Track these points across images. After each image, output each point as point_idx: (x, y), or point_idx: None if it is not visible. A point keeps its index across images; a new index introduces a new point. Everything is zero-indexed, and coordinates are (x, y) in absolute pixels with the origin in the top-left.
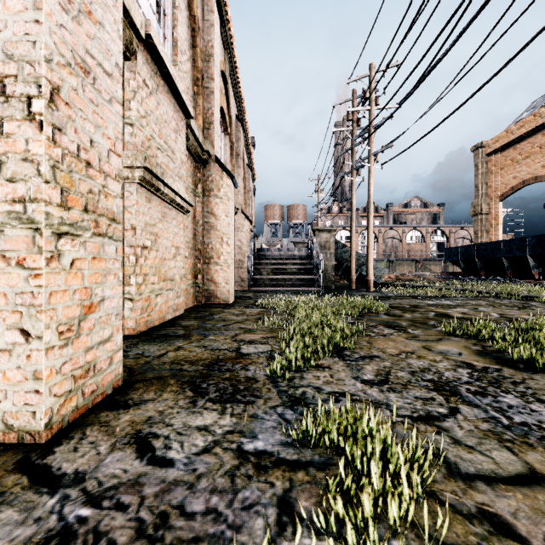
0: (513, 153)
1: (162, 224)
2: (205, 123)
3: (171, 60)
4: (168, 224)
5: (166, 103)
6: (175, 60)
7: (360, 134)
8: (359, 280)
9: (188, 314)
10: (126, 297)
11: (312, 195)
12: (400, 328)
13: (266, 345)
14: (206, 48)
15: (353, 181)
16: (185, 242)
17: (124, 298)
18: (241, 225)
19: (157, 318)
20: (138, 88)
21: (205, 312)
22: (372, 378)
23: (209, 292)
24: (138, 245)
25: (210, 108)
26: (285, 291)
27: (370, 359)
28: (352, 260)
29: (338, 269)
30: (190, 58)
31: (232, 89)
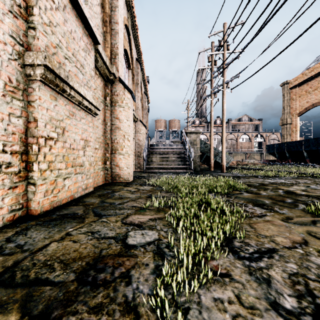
0: (306, 87)
1: (70, 121)
2: (112, 55)
3: None
4: (76, 121)
5: (74, 24)
6: (87, 1)
7: (217, 70)
8: (214, 165)
9: (95, 192)
10: (29, 182)
11: (184, 112)
12: (267, 207)
13: (154, 230)
14: (113, 2)
15: (212, 101)
16: (95, 137)
17: (28, 183)
18: (139, 129)
19: (65, 197)
20: None
21: (109, 190)
22: (298, 307)
23: (115, 174)
24: (41, 136)
25: (116, 44)
26: (168, 172)
27: (268, 257)
28: (211, 152)
29: (201, 158)
30: (100, 4)
31: (134, 41)
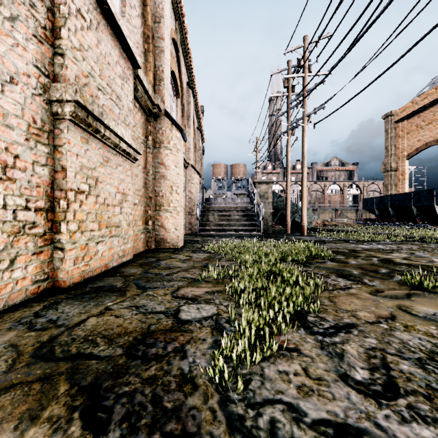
0: (418, 120)
1: (104, 169)
2: (156, 80)
3: (119, 11)
4: (112, 169)
5: (109, 45)
6: (124, 12)
7: (295, 98)
8: (292, 225)
9: (135, 260)
10: (56, 246)
11: (252, 154)
12: (354, 278)
13: (211, 305)
14: (157, 10)
15: (289, 140)
16: (134, 189)
17: (54, 247)
18: (191, 177)
19: (98, 266)
20: (70, 15)
21: (153, 258)
22: (369, 378)
23: (159, 237)
24: (70, 189)
25: (161, 66)
26: (230, 235)
27: (345, 332)
28: (287, 208)
29: (274, 216)
30: (140, 15)
31: (184, 59)
